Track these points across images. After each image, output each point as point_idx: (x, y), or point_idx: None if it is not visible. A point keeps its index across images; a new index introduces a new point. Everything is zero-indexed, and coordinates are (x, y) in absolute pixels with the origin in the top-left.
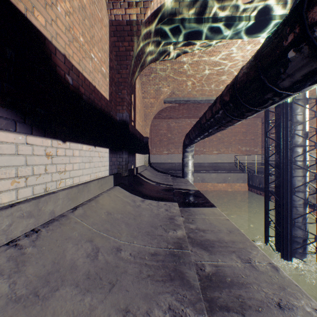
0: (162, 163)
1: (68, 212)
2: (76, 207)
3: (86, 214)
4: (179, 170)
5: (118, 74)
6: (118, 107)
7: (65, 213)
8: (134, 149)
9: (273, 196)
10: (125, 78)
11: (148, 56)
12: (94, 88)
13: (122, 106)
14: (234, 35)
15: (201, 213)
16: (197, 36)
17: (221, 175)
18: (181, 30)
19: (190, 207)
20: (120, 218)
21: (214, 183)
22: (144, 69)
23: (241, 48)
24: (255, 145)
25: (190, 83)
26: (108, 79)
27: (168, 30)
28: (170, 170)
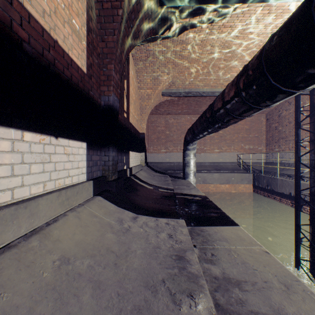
0: (160, 162)
1: None
2: None
3: None
4: (178, 170)
5: (102, 42)
6: (103, 87)
7: None
8: (127, 146)
9: (284, 200)
10: (111, 48)
11: (144, 26)
12: (54, 43)
13: (107, 86)
14: None
15: (221, 238)
16: None
17: (224, 175)
18: None
19: (202, 225)
20: (85, 269)
21: (216, 183)
22: (140, 52)
23: (259, 22)
24: (259, 143)
25: (192, 71)
26: (84, 42)
27: None
28: (168, 169)
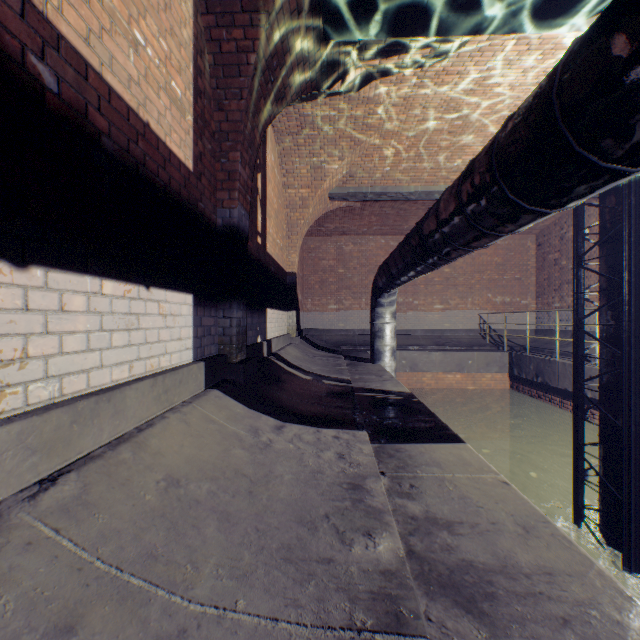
0: (326, 330)
1: (14, 500)
2: (58, 474)
3: (86, 498)
4: (361, 345)
5: (219, 111)
6: (220, 193)
7: (0, 506)
8: (263, 299)
9: (568, 403)
10: (236, 122)
11: (295, 76)
12: (144, 127)
13: (229, 191)
14: (501, 23)
15: (430, 462)
16: (413, 25)
17: (452, 355)
18: (374, 7)
19: (400, 442)
20: (205, 496)
21: (437, 372)
22: (287, 119)
23: (511, 65)
24: (524, 291)
25: (388, 153)
26: (190, 117)
27: (343, 7)
28: (342, 344)
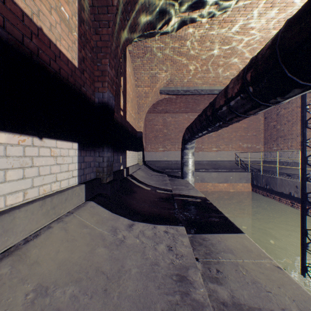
0: (158, 161)
1: None
2: None
3: None
4: (176, 169)
5: (95, 34)
6: (97, 83)
7: None
8: (124, 145)
9: (283, 199)
10: (106, 41)
11: (141, 19)
12: (37, 30)
13: (102, 82)
14: None
15: (226, 249)
16: None
17: (222, 174)
18: None
19: (204, 232)
20: (66, 302)
21: (214, 182)
22: (137, 49)
23: (260, 16)
24: (257, 141)
25: (191, 68)
26: (76, 34)
27: None
28: (166, 168)
